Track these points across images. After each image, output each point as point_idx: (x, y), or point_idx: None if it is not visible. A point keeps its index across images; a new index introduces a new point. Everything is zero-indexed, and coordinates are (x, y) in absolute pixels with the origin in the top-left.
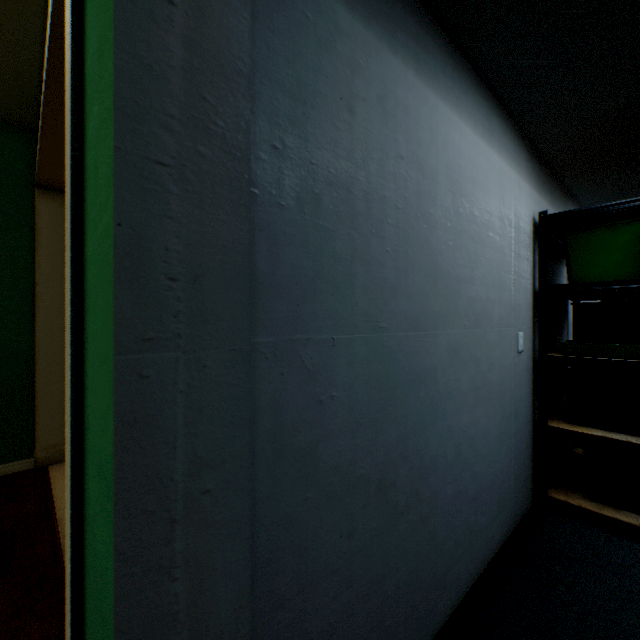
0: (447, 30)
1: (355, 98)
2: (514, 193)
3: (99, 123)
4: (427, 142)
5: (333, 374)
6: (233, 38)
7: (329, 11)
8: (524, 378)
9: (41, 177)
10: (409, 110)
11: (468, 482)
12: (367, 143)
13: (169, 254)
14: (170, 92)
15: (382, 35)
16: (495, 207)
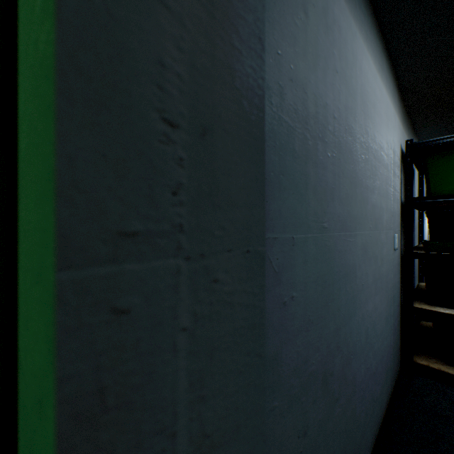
0: None
1: (308, 1)
2: (392, 123)
3: None
4: (351, 64)
5: (293, 274)
6: None
7: None
8: (396, 270)
9: None
10: (341, 30)
11: (371, 359)
12: (315, 49)
13: (164, 74)
14: None
15: None
16: (384, 132)
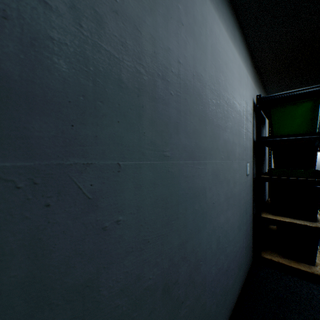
0: None
1: None
2: (245, 81)
3: None
4: (200, 23)
5: (119, 199)
6: None
7: None
8: (249, 190)
9: None
10: None
11: (223, 261)
12: None
13: None
14: None
15: None
16: (237, 86)
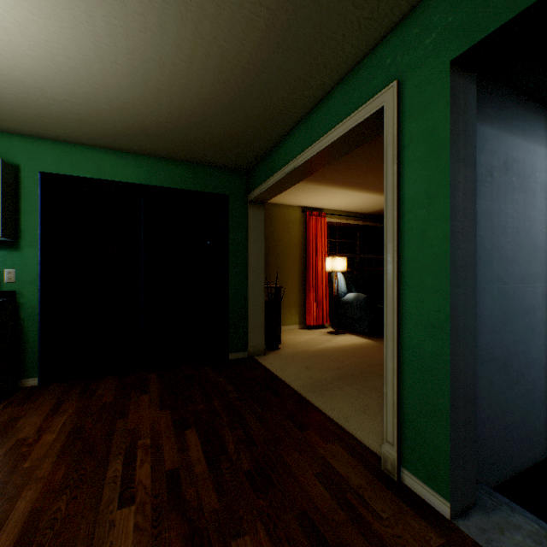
0: (542, 102)
1: (492, 168)
2: None
3: (427, 218)
4: (529, 174)
5: (483, 304)
6: (471, 183)
7: (482, 133)
8: None
9: (255, 198)
10: (518, 161)
11: None
12: (498, 188)
13: (458, 259)
14: (459, 210)
15: (505, 129)
16: None
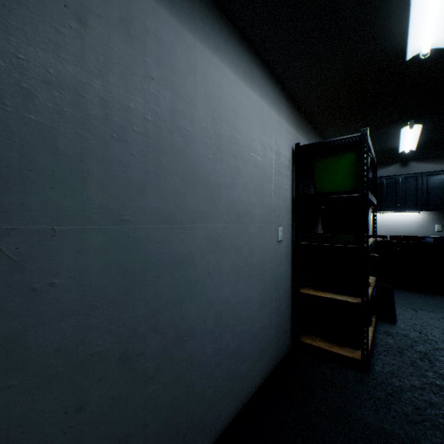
0: None
1: (88, 11)
2: (275, 128)
3: None
4: (184, 72)
5: (54, 262)
6: None
7: None
8: (284, 259)
9: None
10: (162, 40)
11: (230, 340)
12: (106, 56)
13: None
14: None
15: None
16: (257, 135)
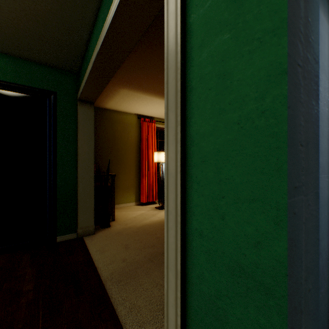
0: None
1: None
2: None
3: (232, 45)
4: (327, 57)
5: None
6: None
7: None
8: None
9: (81, 96)
10: (321, 37)
11: None
12: None
13: (300, 128)
14: (300, 15)
15: None
16: None
